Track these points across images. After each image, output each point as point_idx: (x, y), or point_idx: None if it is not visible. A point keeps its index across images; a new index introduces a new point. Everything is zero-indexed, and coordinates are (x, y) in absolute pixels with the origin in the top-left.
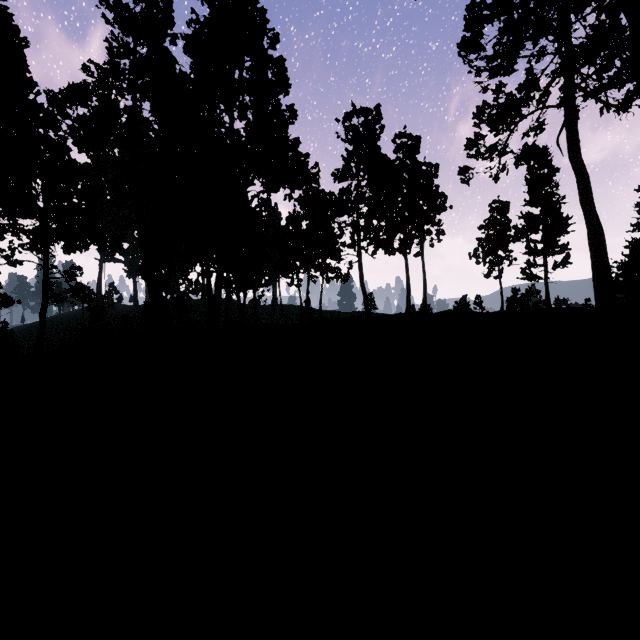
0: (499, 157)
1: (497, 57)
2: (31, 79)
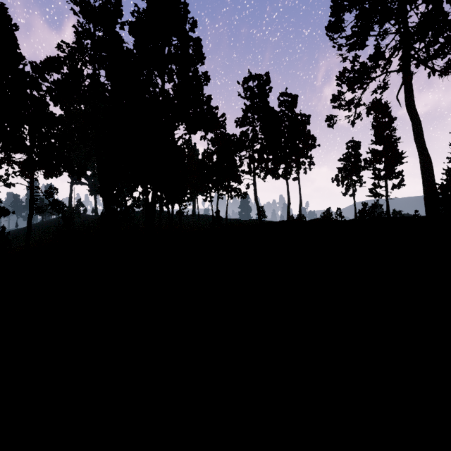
0: (355, 108)
1: (354, 36)
2: (20, 54)
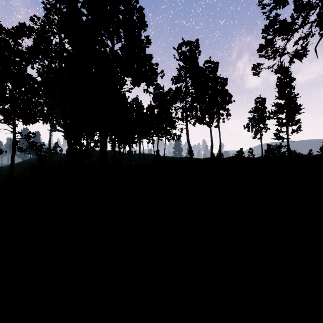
0: (280, 56)
1: None
2: (1, 25)
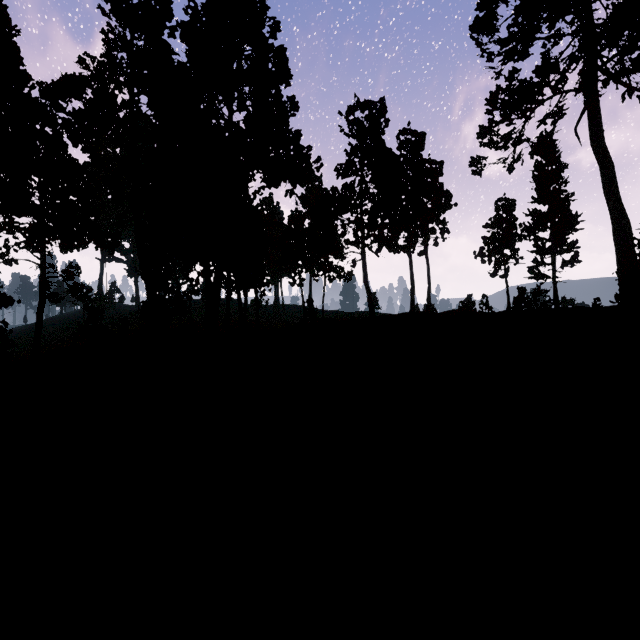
0: (514, 146)
1: (512, 39)
2: (25, 72)
